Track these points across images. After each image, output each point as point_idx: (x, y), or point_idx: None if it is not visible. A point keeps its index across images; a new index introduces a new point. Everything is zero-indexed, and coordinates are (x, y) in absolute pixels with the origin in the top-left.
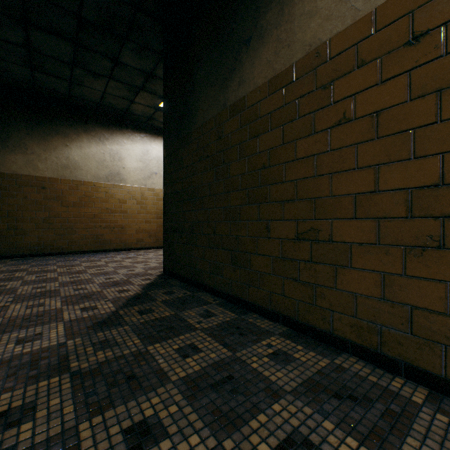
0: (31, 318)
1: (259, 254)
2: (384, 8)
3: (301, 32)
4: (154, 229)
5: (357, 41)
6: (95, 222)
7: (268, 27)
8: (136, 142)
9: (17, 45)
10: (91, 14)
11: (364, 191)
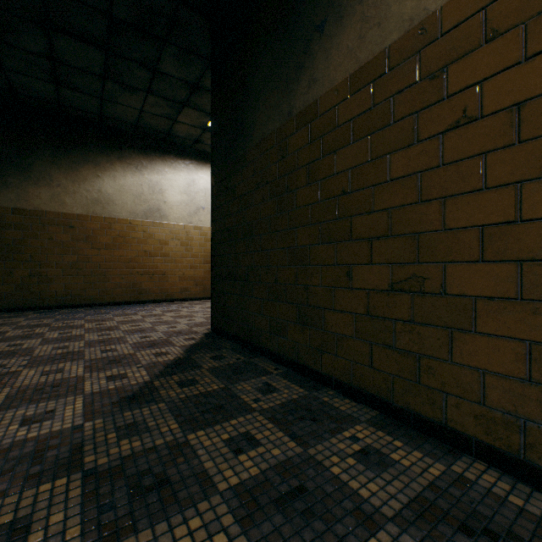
0: (45, 388)
1: (337, 310)
2: None
3: (397, 3)
4: (201, 276)
5: (485, 4)
6: (132, 267)
7: (350, 3)
8: (180, 170)
9: (39, 55)
10: (124, 11)
11: (497, 221)
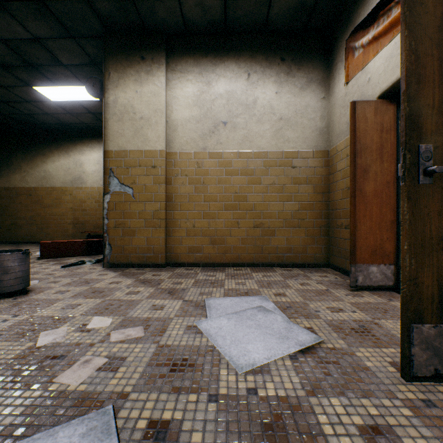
0: None
1: (2, 229)
2: (28, 188)
3: (13, 182)
4: None
5: (24, 190)
6: None
7: (5, 175)
8: None
9: None
10: None
11: (25, 216)
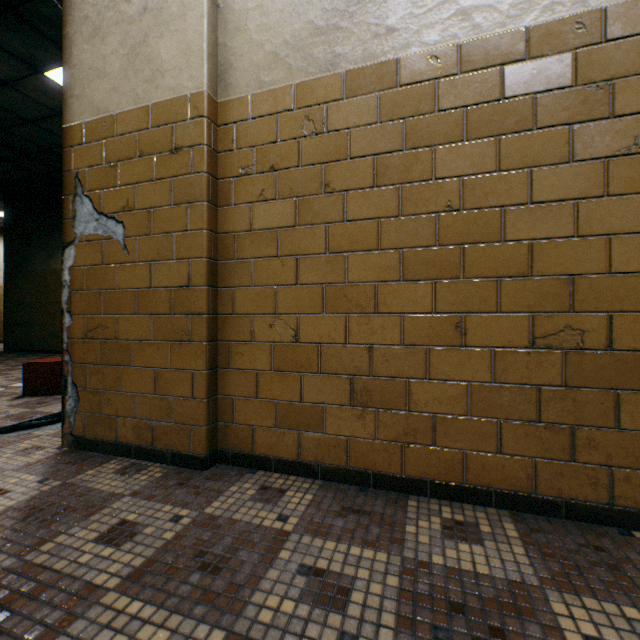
0: None
1: None
2: None
3: None
4: None
5: None
6: None
7: None
8: None
9: None
10: None
11: None
